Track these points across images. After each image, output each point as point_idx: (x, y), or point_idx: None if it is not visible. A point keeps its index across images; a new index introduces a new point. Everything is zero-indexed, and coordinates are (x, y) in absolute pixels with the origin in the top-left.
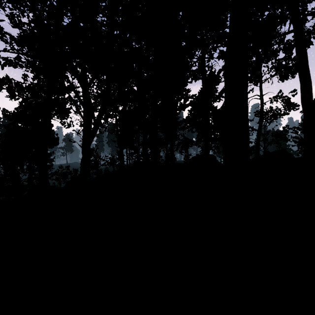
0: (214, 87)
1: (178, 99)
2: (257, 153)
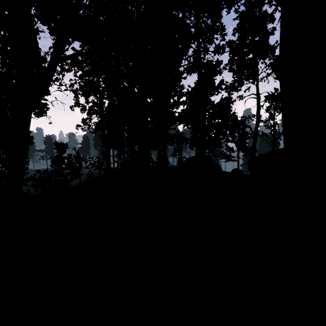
0: (212, 78)
1: (172, 95)
2: (254, 155)
